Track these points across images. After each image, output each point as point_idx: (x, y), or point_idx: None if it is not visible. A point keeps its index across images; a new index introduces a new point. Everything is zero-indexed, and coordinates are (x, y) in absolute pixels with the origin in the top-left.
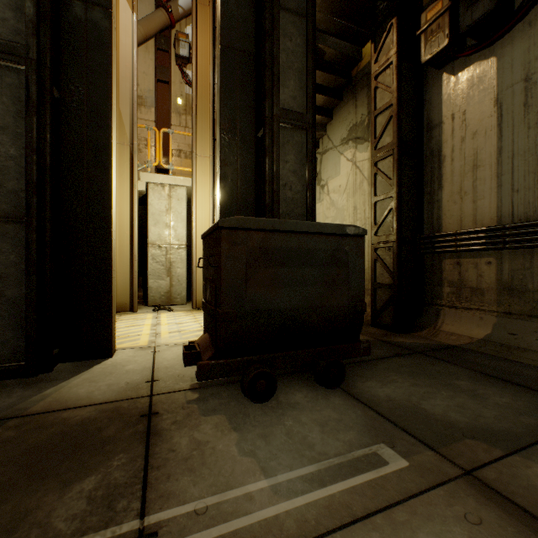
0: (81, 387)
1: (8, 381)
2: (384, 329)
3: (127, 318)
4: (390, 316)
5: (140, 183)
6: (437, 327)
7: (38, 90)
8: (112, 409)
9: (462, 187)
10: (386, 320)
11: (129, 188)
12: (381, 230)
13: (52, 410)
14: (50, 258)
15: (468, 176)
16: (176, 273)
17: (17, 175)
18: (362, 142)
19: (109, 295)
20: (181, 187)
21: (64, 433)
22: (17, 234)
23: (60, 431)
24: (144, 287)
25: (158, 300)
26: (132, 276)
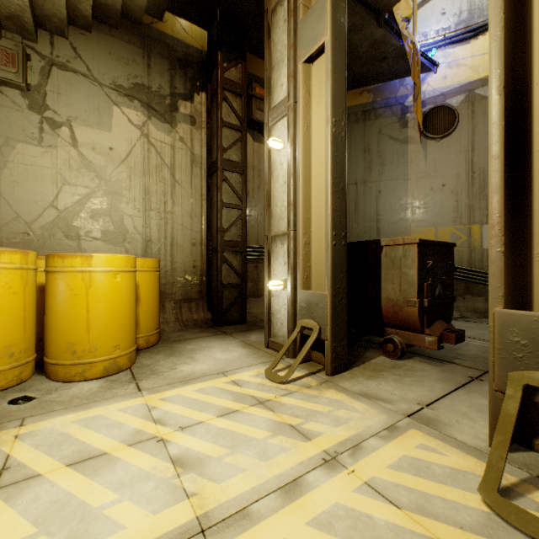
0: None
1: None
2: (235, 323)
3: None
4: (238, 311)
5: None
6: (251, 312)
7: None
8: None
9: (259, 218)
10: (233, 316)
11: None
12: (228, 235)
13: None
14: None
15: (262, 212)
16: None
17: None
18: (162, 120)
19: None
20: None
21: None
22: None
23: None
24: None
25: None
26: None
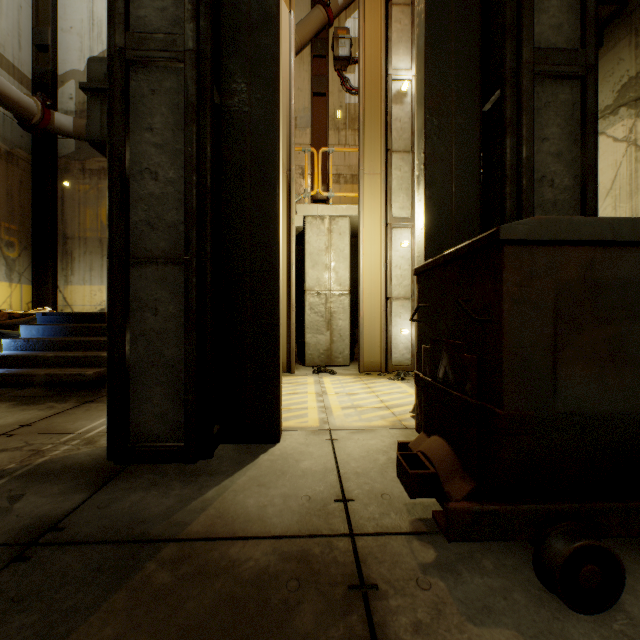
0: (248, 495)
1: (167, 465)
2: None
3: (285, 381)
4: None
5: (297, 218)
6: None
7: (197, 90)
8: (297, 556)
9: None
10: None
11: (286, 224)
12: None
13: (216, 536)
14: (210, 309)
15: None
16: (338, 326)
17: (176, 203)
18: None
19: (276, 358)
20: (344, 218)
21: (234, 600)
22: (176, 278)
23: (228, 593)
24: (298, 342)
25: (316, 359)
26: (289, 329)
